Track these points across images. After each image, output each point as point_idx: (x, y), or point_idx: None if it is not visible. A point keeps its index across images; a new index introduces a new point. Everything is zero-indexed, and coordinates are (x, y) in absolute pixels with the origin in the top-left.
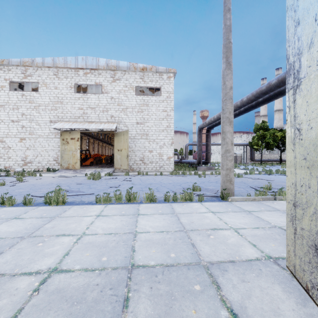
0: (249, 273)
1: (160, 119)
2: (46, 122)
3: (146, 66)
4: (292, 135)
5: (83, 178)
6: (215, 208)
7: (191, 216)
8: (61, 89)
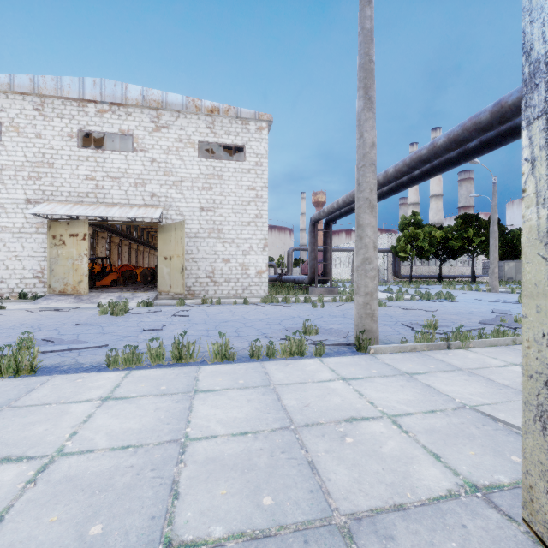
0: (442, 539)
1: (244, 203)
2: (19, 203)
3: (219, 105)
4: (544, 223)
5: (92, 312)
6: (347, 369)
7: (304, 390)
8: (51, 139)
